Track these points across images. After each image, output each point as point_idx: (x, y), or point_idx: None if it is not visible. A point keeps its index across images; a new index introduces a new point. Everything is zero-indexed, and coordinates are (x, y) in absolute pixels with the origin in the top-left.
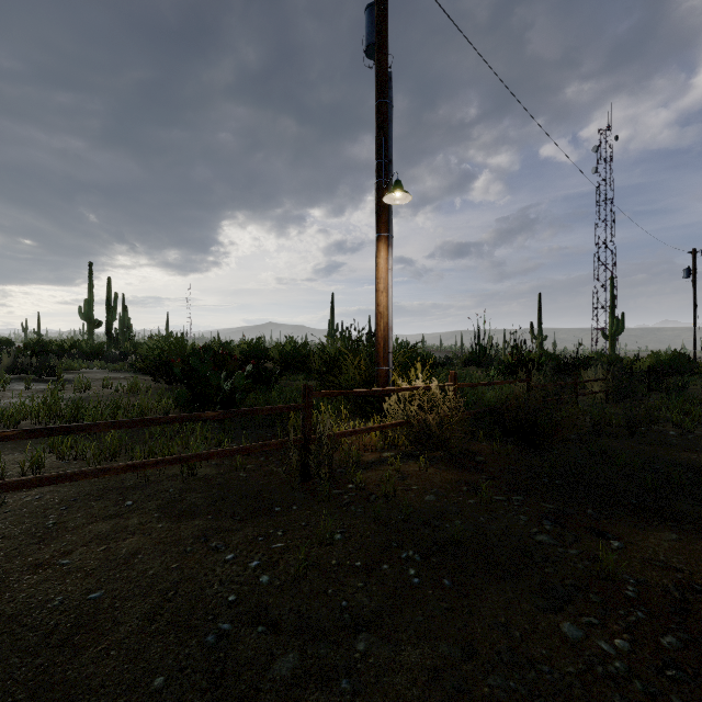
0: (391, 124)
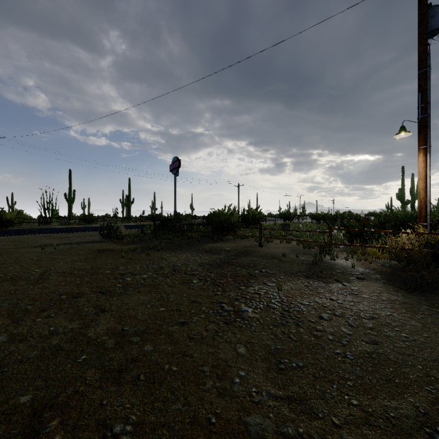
0: (427, 81)
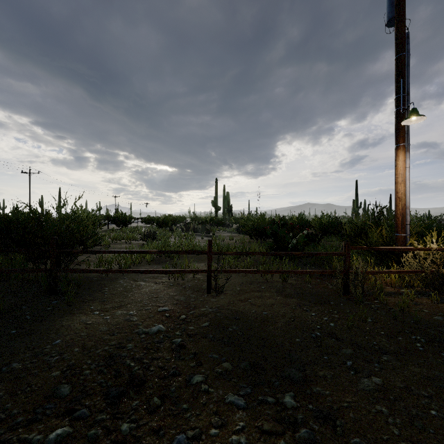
0: (408, 68)
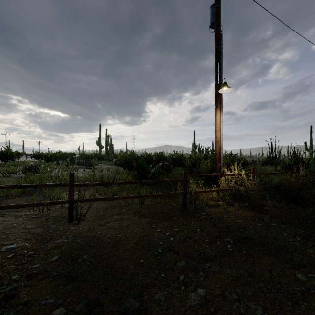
0: (222, 56)
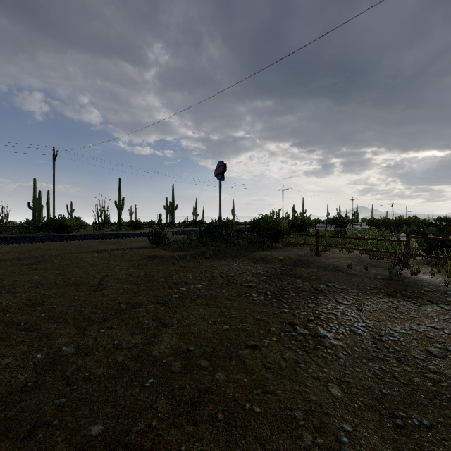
0: None
